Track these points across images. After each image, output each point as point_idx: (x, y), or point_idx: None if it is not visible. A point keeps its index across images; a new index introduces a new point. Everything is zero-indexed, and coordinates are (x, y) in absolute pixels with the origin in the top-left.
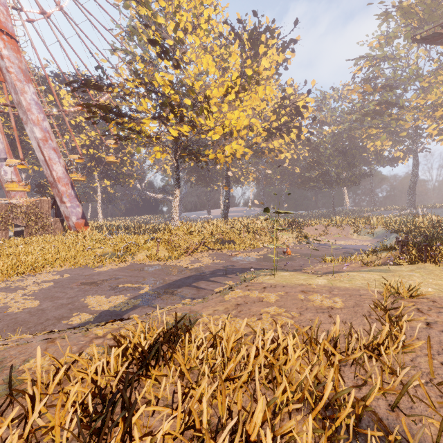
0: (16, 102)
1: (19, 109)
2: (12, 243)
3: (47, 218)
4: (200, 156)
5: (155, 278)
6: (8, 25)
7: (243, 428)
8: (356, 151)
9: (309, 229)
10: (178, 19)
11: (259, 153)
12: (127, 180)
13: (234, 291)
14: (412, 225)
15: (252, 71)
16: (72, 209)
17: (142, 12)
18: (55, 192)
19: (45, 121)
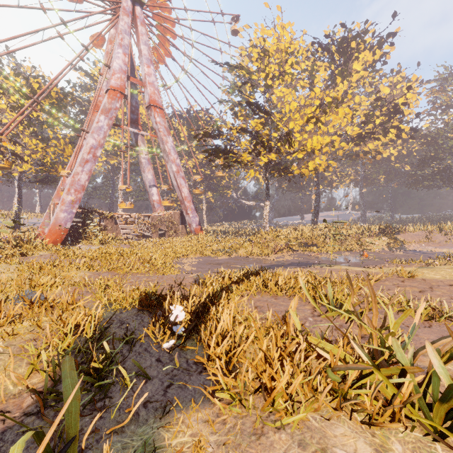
0: (163, 149)
1: (164, 153)
2: (163, 241)
3: (177, 225)
4: (286, 172)
5: (251, 264)
6: (159, 101)
7: (276, 281)
8: None
9: (406, 235)
10: (267, 71)
11: (353, 156)
12: (226, 191)
13: (296, 268)
14: None
15: (342, 78)
16: (193, 218)
17: (241, 73)
18: (183, 207)
19: (178, 159)
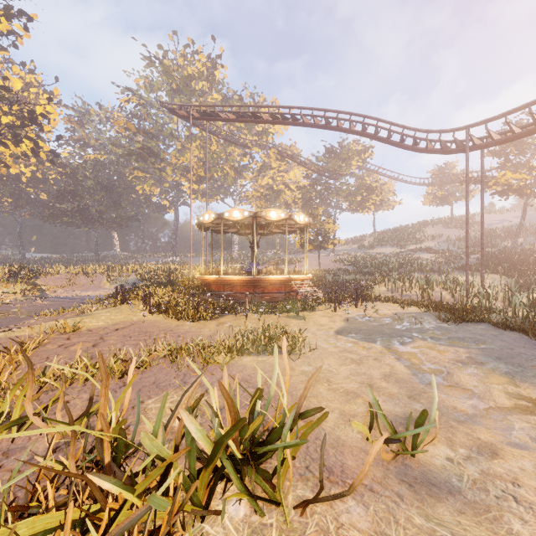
0: None
1: None
2: None
3: None
4: None
5: None
6: None
7: None
8: (123, 190)
9: (47, 279)
10: None
11: None
12: None
13: None
14: (155, 273)
15: None
16: None
17: None
18: None
19: None
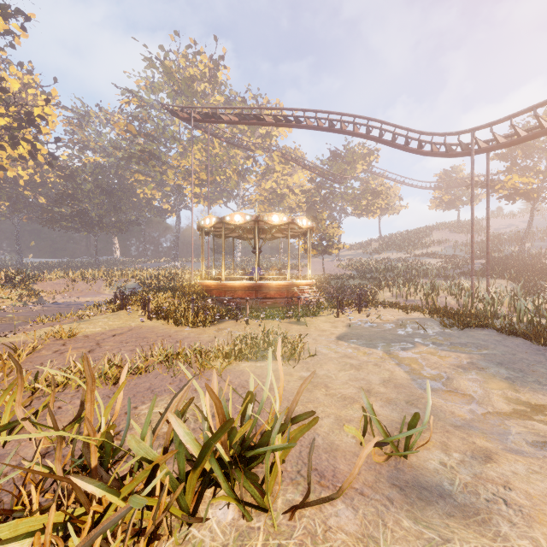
0: None
1: None
2: None
3: None
4: None
5: None
6: None
7: None
8: (123, 194)
9: (45, 285)
10: None
11: None
12: None
13: None
14: (155, 278)
15: None
16: None
17: None
18: None
19: None
